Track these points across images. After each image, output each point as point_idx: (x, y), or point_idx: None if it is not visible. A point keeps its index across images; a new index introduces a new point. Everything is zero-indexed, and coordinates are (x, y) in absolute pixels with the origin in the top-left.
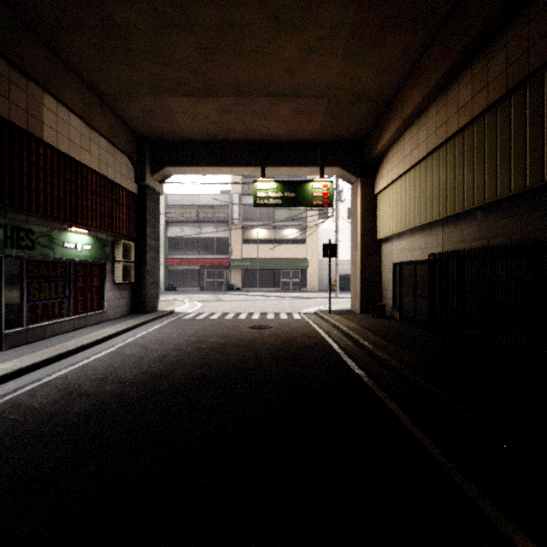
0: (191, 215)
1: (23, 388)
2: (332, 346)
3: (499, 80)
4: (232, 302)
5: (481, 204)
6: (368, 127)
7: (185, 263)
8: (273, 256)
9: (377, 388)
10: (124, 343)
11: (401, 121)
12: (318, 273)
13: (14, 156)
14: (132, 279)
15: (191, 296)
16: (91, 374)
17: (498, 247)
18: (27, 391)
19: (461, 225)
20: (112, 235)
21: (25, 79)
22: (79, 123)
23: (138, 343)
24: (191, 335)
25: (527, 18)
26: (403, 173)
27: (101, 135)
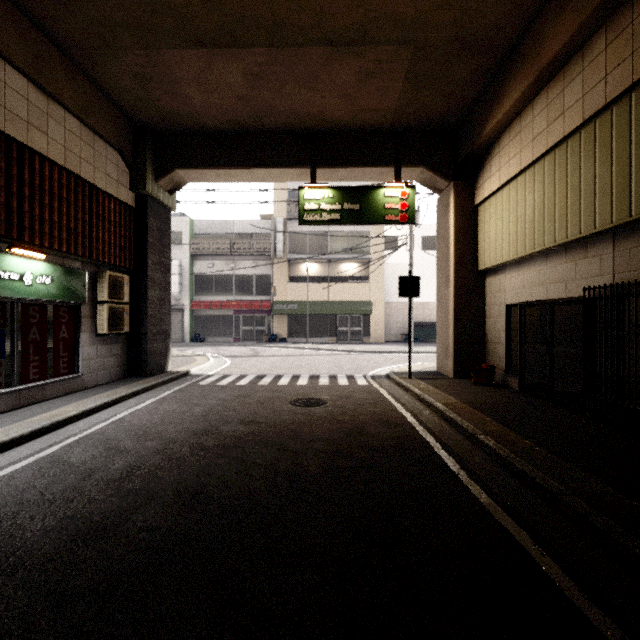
0: (223, 246)
1: None
2: (431, 445)
3: None
4: (273, 359)
5: None
6: (469, 103)
7: (215, 307)
8: (327, 298)
9: (578, 592)
10: (82, 434)
11: (533, 76)
12: (384, 320)
13: None
14: (125, 327)
15: (221, 349)
16: None
17: None
18: None
19: None
20: (93, 264)
21: None
22: (26, 85)
23: (106, 434)
24: (197, 417)
25: None
26: (531, 164)
27: (68, 111)
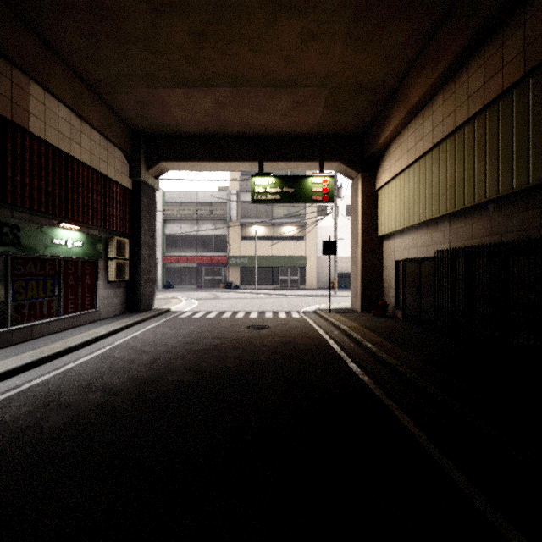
0: (188, 213)
1: None
2: (334, 348)
3: (516, 62)
4: (230, 301)
5: (494, 197)
6: (370, 120)
7: (182, 261)
8: (271, 254)
9: (385, 397)
10: (115, 344)
11: (405, 112)
12: (316, 271)
13: None
14: (126, 276)
15: (188, 293)
16: (75, 380)
17: (514, 243)
18: (2, 401)
19: (470, 220)
20: (105, 231)
21: (9, 65)
22: (69, 114)
23: (130, 344)
24: (185, 335)
25: None
26: (407, 167)
27: (93, 128)
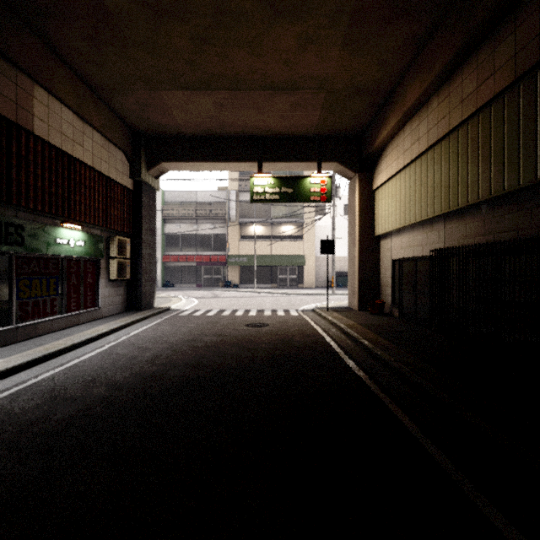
0: (188, 212)
1: (6, 391)
2: (331, 345)
3: (507, 68)
4: (229, 299)
5: (487, 198)
6: (367, 122)
7: (182, 260)
8: (270, 253)
9: (380, 392)
10: (117, 341)
11: (401, 114)
12: (315, 270)
13: (2, 149)
14: (127, 275)
15: (188, 292)
16: (80, 376)
17: (505, 242)
18: (10, 395)
19: (464, 220)
20: (107, 231)
21: (14, 69)
22: (72, 116)
23: (132, 341)
24: (186, 333)
25: (539, 0)
26: (403, 168)
27: (95, 129)
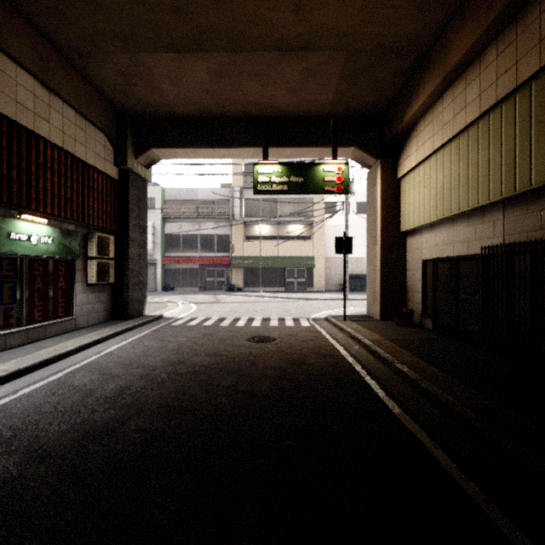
0: (189, 211)
1: None
2: (358, 372)
3: None
4: (232, 305)
5: None
6: (392, 95)
7: (183, 262)
8: (276, 254)
9: (458, 471)
10: (80, 364)
11: (442, 77)
12: (325, 272)
13: None
14: (110, 278)
15: (188, 296)
16: None
17: None
18: None
19: (538, 205)
20: (84, 226)
21: None
22: (33, 83)
23: (100, 364)
24: (172, 351)
25: None
26: (441, 147)
27: (66, 102)
